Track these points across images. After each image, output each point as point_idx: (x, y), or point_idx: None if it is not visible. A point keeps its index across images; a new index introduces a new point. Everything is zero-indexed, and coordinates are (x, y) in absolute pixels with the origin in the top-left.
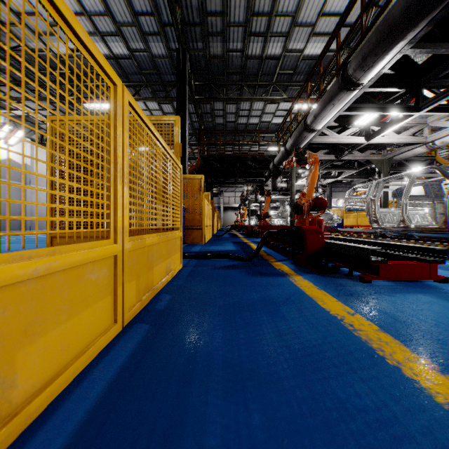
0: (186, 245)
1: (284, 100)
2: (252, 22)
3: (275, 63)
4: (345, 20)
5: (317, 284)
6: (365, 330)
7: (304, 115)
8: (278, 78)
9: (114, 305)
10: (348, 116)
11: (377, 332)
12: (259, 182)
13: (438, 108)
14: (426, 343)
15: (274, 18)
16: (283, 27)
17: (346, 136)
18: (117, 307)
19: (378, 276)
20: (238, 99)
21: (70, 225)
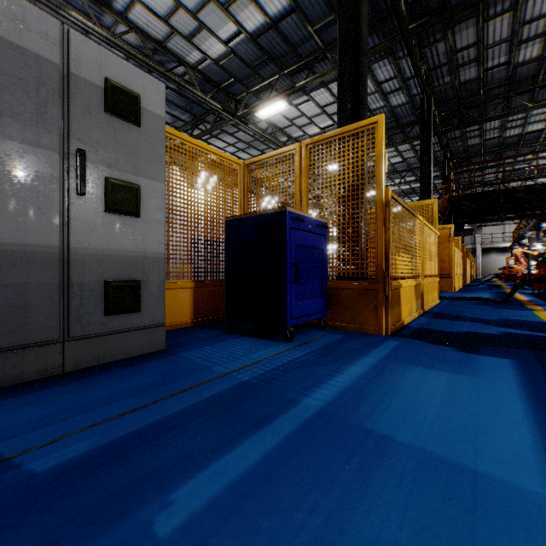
0: None
1: None
2: (520, 32)
3: None
4: None
5: None
6: None
7: None
8: None
9: (421, 302)
10: None
11: None
12: (541, 214)
13: None
14: None
15: None
16: None
17: None
18: (422, 303)
19: None
20: (503, 115)
21: None
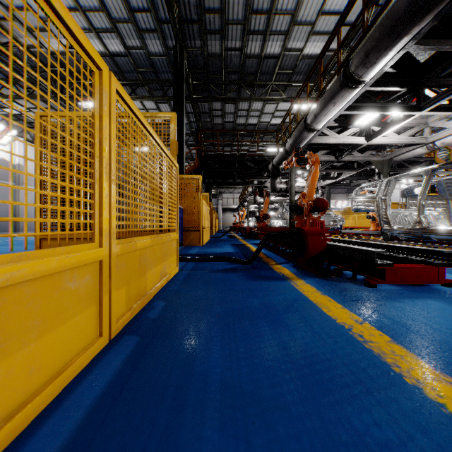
0: (183, 247)
1: (283, 100)
2: (251, 20)
3: (274, 62)
4: (346, 17)
5: (320, 289)
6: (376, 342)
7: (304, 115)
8: (277, 78)
9: (99, 316)
10: (348, 115)
11: (389, 344)
12: (258, 183)
13: (440, 108)
14: (445, 357)
15: (273, 16)
16: (283, 25)
17: (346, 136)
18: (103, 318)
19: (384, 280)
20: (237, 98)
21: (60, 227)
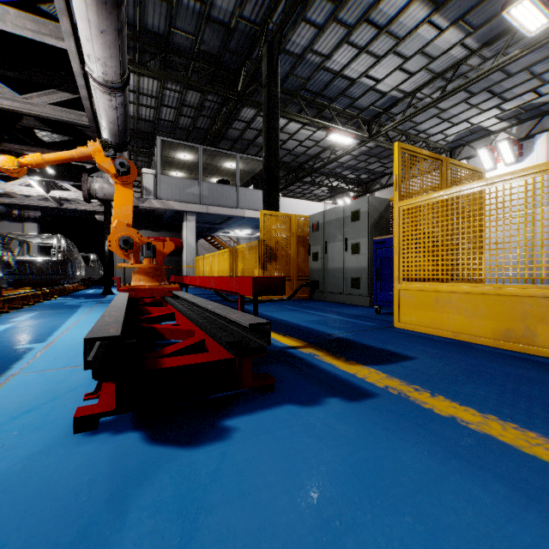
0: None
1: None
2: None
3: None
4: None
5: None
6: None
7: None
8: None
9: None
10: None
11: None
12: None
13: None
14: (498, 460)
15: None
16: None
17: None
18: None
19: None
20: None
21: None
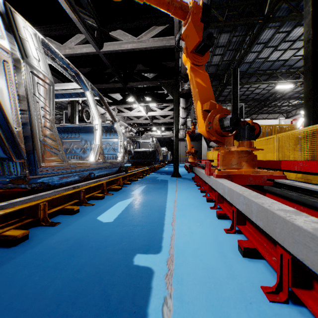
0: None
1: None
2: None
3: None
4: None
5: None
6: None
7: None
8: None
9: None
10: None
11: None
12: None
13: None
14: None
15: None
16: None
17: None
18: None
19: None
20: None
21: None
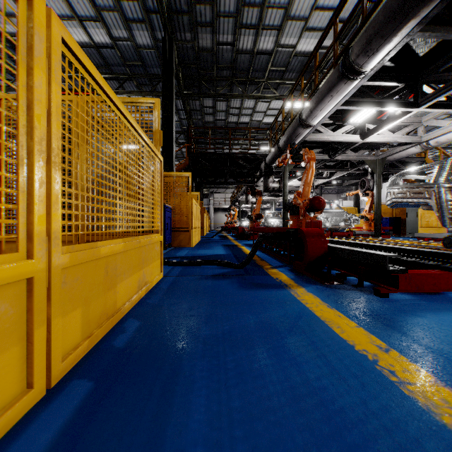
0: (172, 248)
1: (276, 98)
2: (243, 13)
3: (266, 59)
4: (343, 7)
5: (325, 299)
6: (416, 383)
7: (298, 111)
8: (269, 75)
9: (27, 359)
10: (343, 112)
11: (435, 387)
12: (250, 182)
13: (437, 104)
14: None
15: (266, 10)
16: (276, 19)
17: (341, 134)
18: (33, 362)
19: (397, 289)
20: (229, 95)
21: None
